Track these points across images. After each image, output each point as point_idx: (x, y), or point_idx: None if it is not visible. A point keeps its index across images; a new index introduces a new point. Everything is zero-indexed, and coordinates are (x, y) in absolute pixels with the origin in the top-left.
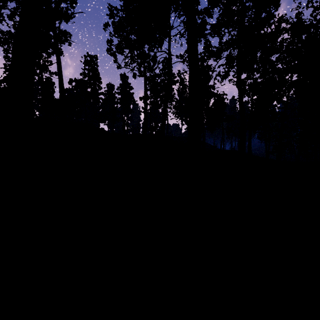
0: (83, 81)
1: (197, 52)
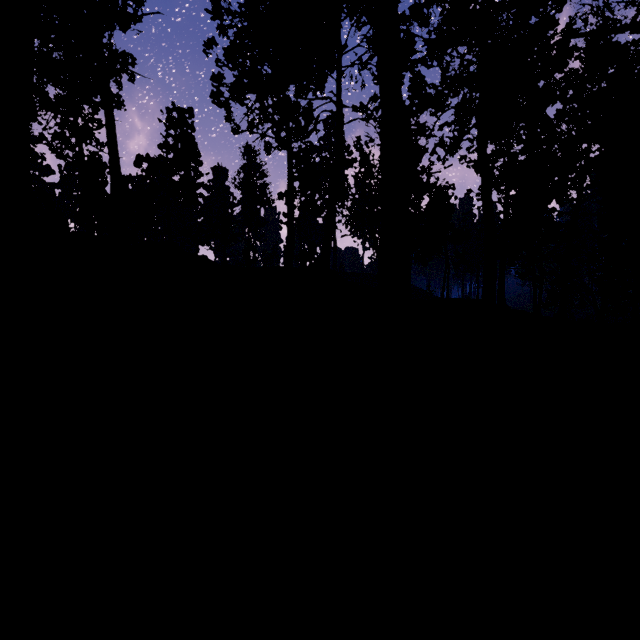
0: (165, 160)
1: (399, 85)
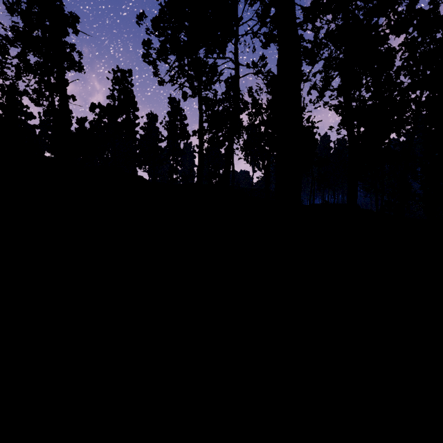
0: (112, 107)
1: (293, 9)
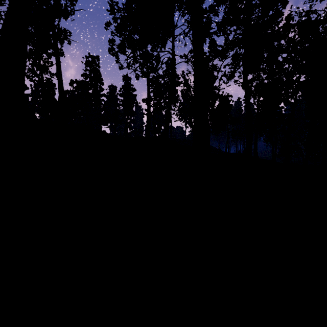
0: (85, 82)
1: (202, 48)
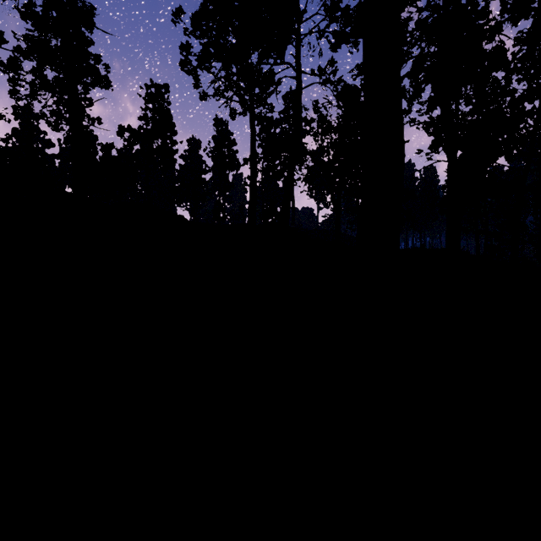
0: (144, 130)
1: None
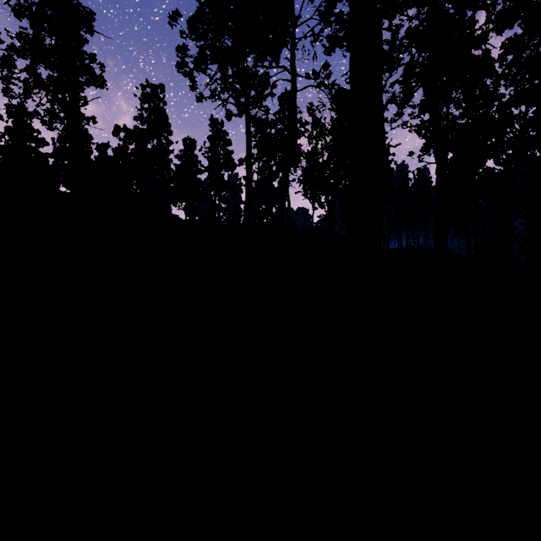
0: (140, 130)
1: None
